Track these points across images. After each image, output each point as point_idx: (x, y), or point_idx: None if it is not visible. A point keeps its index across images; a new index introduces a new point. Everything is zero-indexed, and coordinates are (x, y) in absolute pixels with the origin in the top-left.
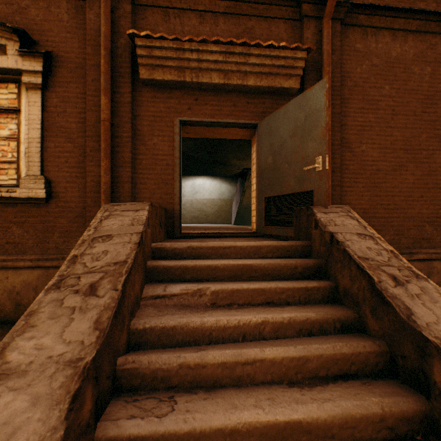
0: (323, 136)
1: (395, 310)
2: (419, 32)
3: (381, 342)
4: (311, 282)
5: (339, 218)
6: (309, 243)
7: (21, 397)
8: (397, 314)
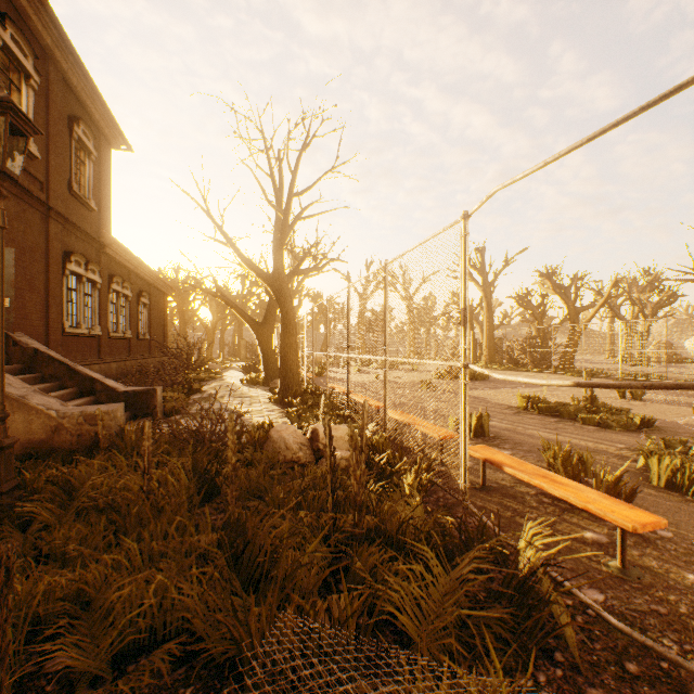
0: (13, 286)
1: (83, 374)
2: (19, 197)
3: (78, 387)
4: (36, 374)
5: (29, 340)
6: (9, 356)
7: (38, 398)
8: (84, 375)
